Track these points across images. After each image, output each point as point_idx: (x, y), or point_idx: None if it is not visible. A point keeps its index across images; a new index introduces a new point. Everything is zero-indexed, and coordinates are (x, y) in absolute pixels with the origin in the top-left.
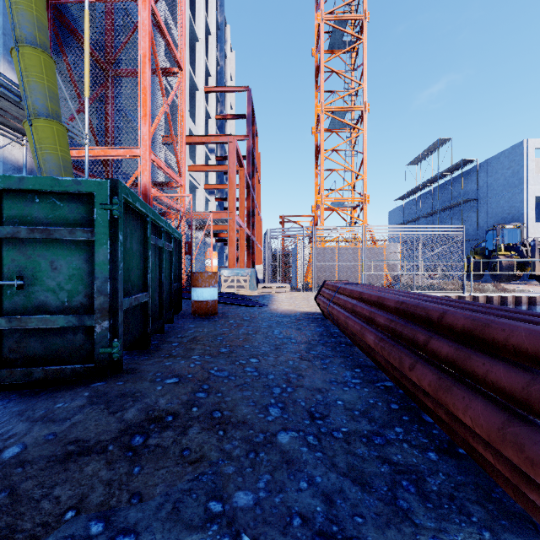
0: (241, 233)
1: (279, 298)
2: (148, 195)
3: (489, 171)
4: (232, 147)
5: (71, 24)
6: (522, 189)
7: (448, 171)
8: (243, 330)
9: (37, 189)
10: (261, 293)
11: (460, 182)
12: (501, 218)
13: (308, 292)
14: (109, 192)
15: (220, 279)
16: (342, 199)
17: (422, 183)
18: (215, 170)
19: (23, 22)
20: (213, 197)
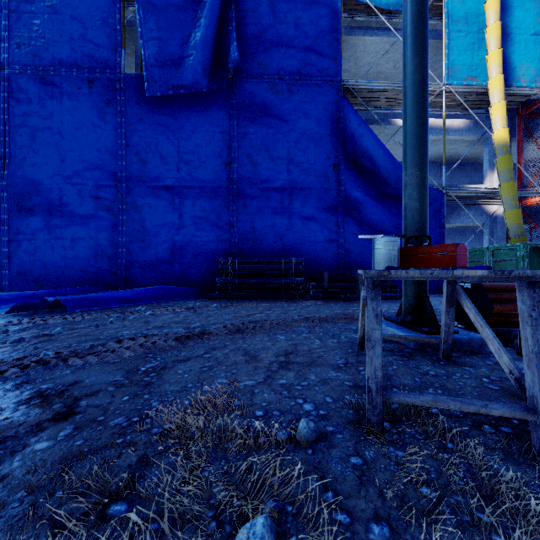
0: None
1: None
2: None
3: None
4: None
5: (537, 114)
6: None
7: None
8: None
9: (501, 249)
10: None
11: None
12: None
13: None
14: (522, 247)
15: None
16: None
17: None
18: None
19: (502, 174)
20: None
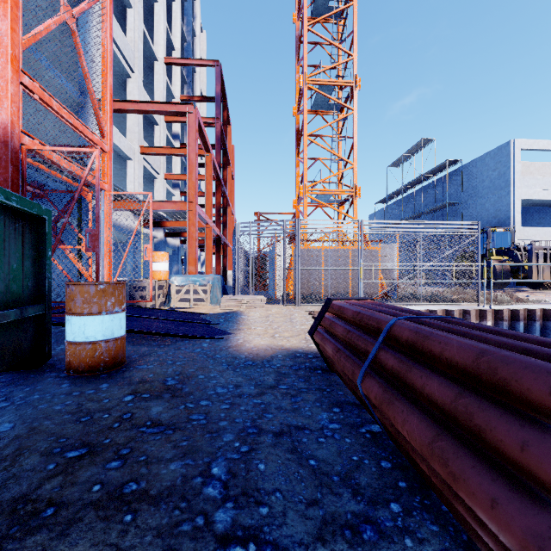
0: (208, 231)
1: (250, 317)
2: (13, 144)
3: (474, 173)
4: (193, 119)
5: None
6: (509, 191)
7: (431, 173)
8: (119, 462)
9: None
10: (225, 309)
11: (443, 185)
12: (486, 222)
13: (289, 305)
14: None
15: (170, 290)
16: (329, 191)
17: (404, 185)
18: (175, 153)
19: None
20: (178, 191)
